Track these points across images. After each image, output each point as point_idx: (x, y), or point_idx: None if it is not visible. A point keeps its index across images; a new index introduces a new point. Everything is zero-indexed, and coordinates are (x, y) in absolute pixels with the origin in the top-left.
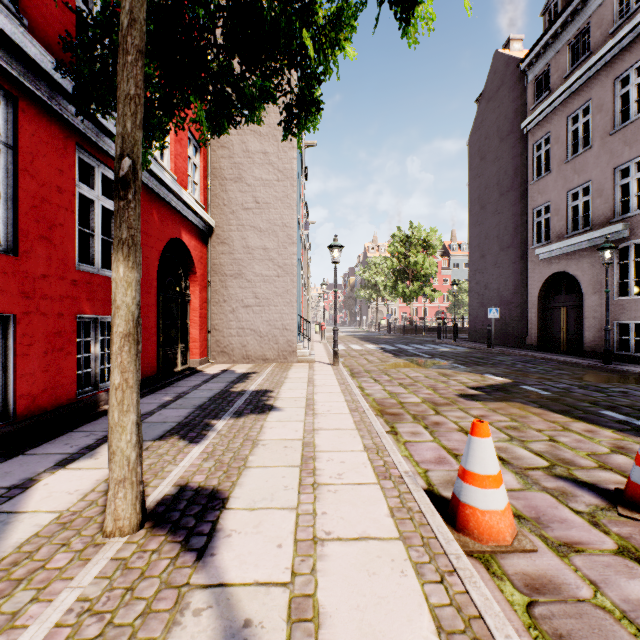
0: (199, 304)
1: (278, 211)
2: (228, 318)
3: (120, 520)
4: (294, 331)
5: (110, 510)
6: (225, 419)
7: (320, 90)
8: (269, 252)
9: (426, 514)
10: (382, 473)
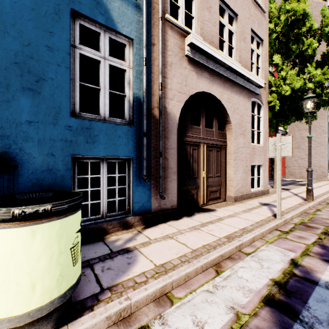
0: (281, 158)
1: (317, 121)
2: (293, 163)
3: (275, 187)
4: (325, 168)
5: (274, 185)
6: (291, 185)
7: (315, 113)
8: (312, 138)
9: (328, 193)
10: (326, 192)
